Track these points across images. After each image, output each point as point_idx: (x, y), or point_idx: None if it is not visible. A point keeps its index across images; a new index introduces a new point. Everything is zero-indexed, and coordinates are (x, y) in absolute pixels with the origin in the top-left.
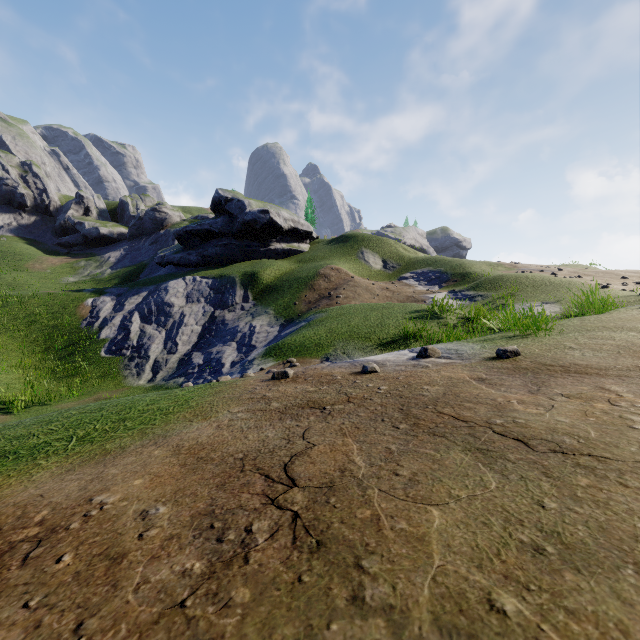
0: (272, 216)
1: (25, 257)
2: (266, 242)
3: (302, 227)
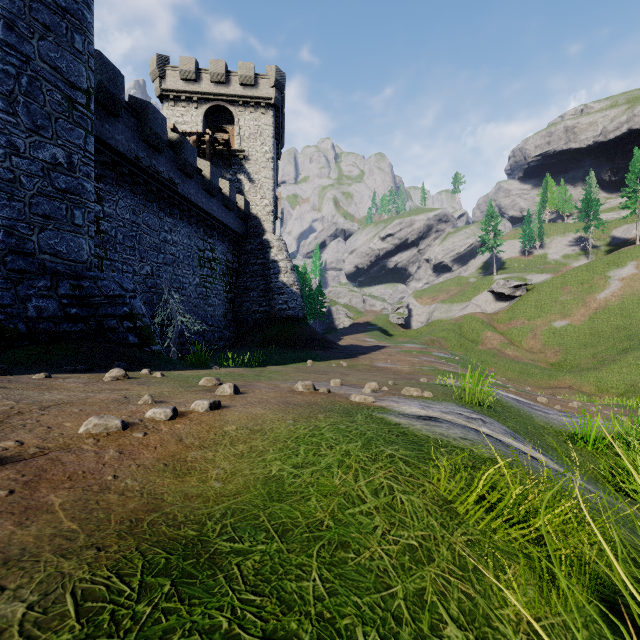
0: None
1: None
2: None
3: None
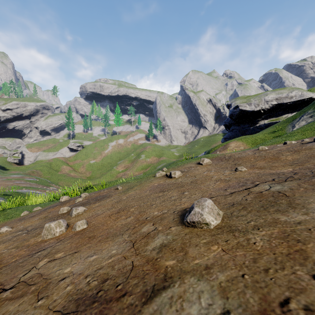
0: (241, 108)
1: (214, 142)
2: (254, 122)
3: (290, 99)
